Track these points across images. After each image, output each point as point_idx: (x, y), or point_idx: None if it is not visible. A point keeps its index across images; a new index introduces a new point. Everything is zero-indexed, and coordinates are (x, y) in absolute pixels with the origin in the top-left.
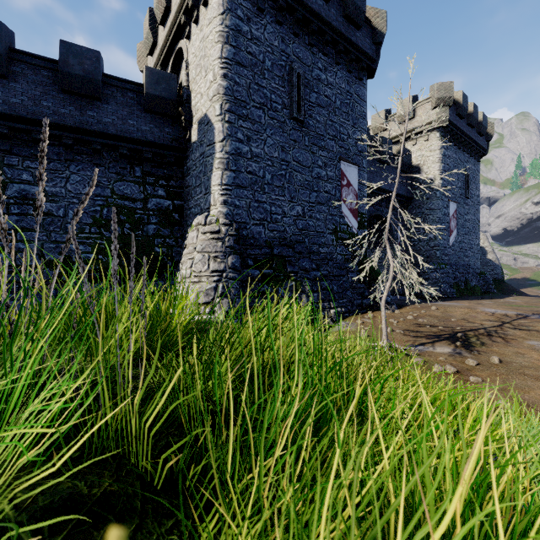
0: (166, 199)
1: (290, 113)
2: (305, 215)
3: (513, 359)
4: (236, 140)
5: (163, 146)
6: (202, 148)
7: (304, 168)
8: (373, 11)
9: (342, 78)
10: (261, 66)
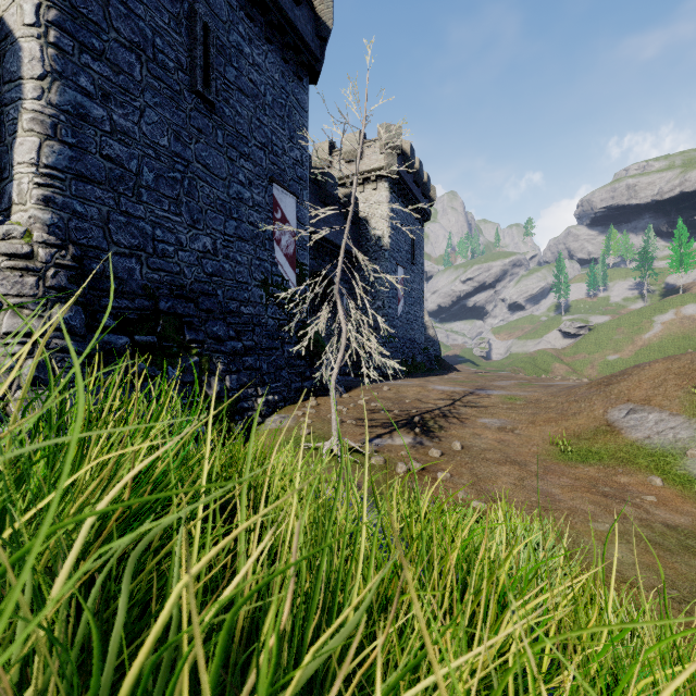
0: None
1: (191, 82)
2: (217, 253)
3: (473, 443)
4: (76, 88)
5: None
6: None
7: (215, 178)
8: None
9: (275, 65)
10: None
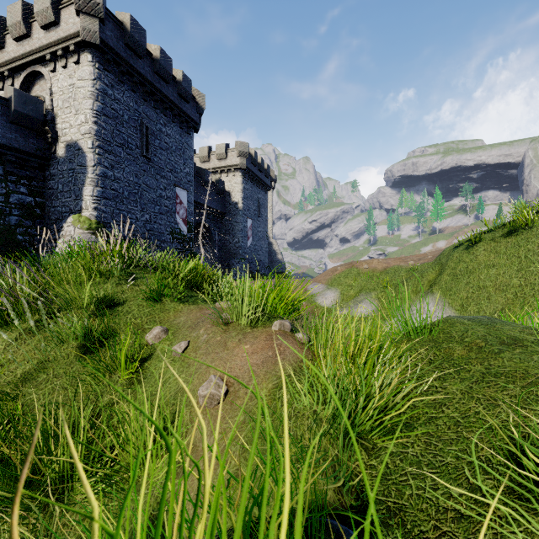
0: (28, 196)
1: (141, 152)
2: (151, 221)
3: None
4: (104, 167)
5: (28, 153)
6: (72, 165)
7: (151, 189)
8: (197, 92)
9: (176, 132)
10: (122, 118)
